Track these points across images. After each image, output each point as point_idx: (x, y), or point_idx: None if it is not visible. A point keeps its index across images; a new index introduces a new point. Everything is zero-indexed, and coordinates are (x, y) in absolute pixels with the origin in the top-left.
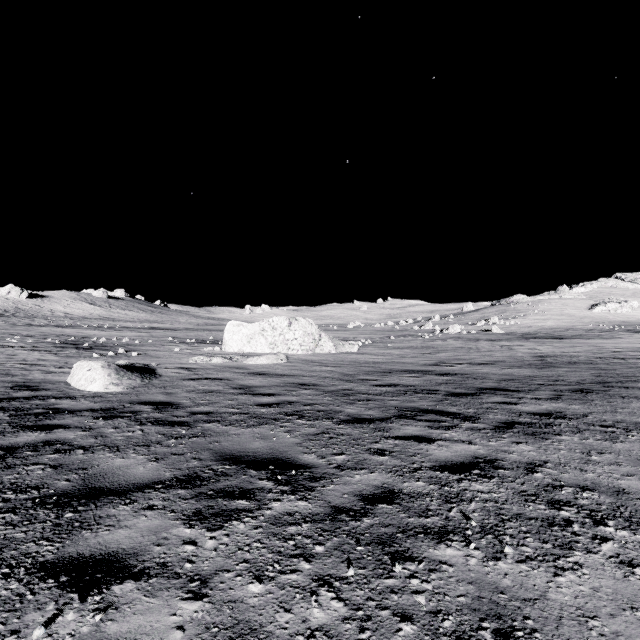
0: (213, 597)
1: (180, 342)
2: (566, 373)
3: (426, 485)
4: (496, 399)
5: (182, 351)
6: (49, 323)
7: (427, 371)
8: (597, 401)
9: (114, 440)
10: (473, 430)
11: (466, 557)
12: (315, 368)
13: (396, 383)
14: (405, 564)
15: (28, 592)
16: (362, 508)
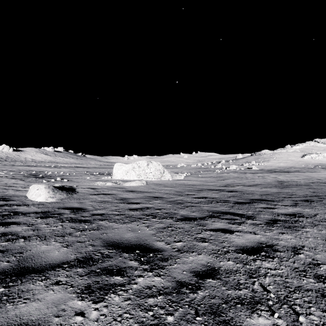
0: None
1: (90, 174)
2: (296, 191)
3: (234, 264)
4: (262, 205)
5: (91, 179)
6: (23, 164)
7: (221, 189)
8: (318, 207)
9: (44, 232)
10: (254, 225)
11: (274, 325)
12: (161, 188)
13: (206, 196)
14: None
15: None
16: (196, 282)
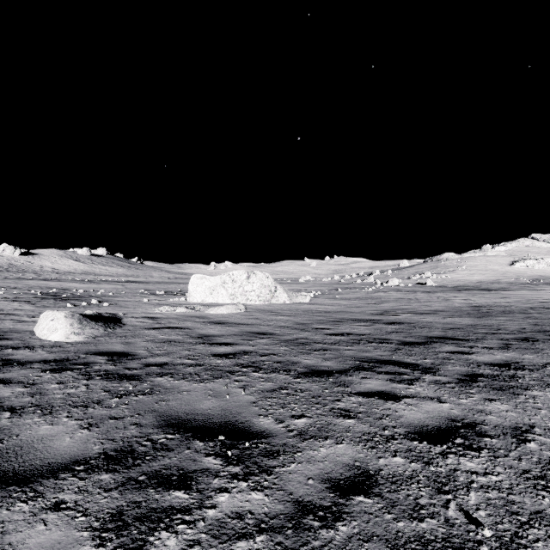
0: None
1: (150, 293)
2: (505, 322)
3: (406, 463)
4: (448, 348)
5: (150, 301)
6: (37, 277)
7: (375, 320)
8: (547, 350)
9: (51, 399)
10: (437, 384)
11: None
12: (271, 317)
13: (348, 332)
14: None
15: None
16: (333, 504)
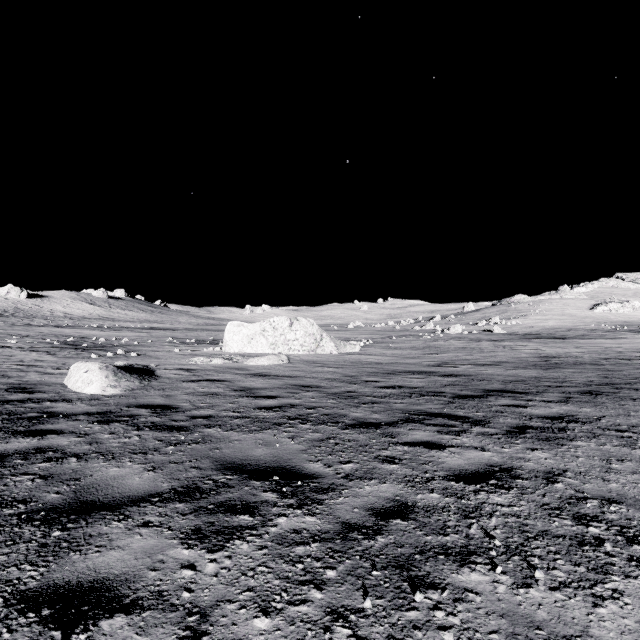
0: (214, 635)
1: (180, 342)
2: (572, 374)
3: (441, 497)
4: (504, 402)
5: (182, 352)
6: (48, 323)
7: (431, 372)
8: (608, 404)
9: (109, 447)
10: (484, 435)
11: (493, 583)
12: (317, 369)
13: (400, 385)
14: (427, 592)
15: (5, 629)
16: (375, 524)
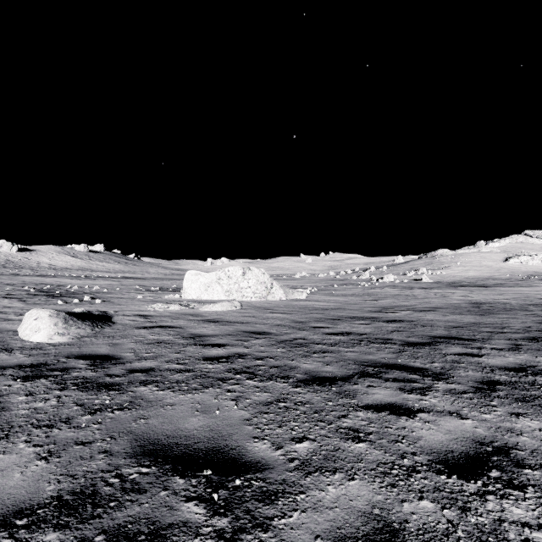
0: None
1: (145, 290)
2: (508, 320)
3: (437, 509)
4: (456, 350)
5: (144, 298)
6: (34, 273)
7: (374, 318)
8: None
9: (13, 416)
10: (453, 394)
11: None
12: (267, 315)
13: (348, 331)
14: None
15: None
16: None
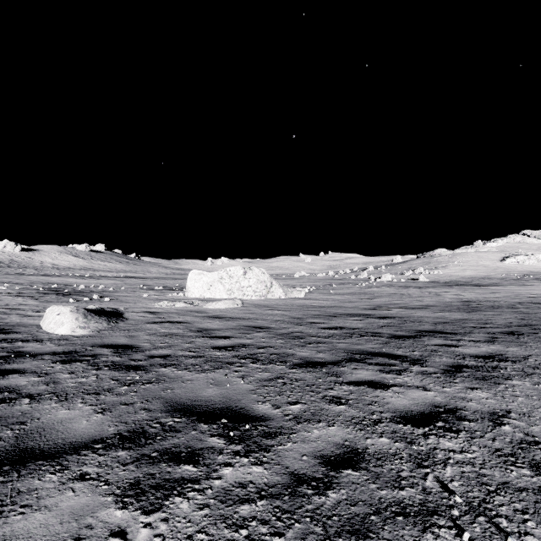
0: None
1: (149, 289)
2: (493, 316)
3: (391, 442)
4: (437, 341)
5: (150, 297)
6: (38, 273)
7: (368, 315)
8: (531, 343)
9: (65, 387)
10: (424, 374)
11: None
12: (267, 312)
13: (342, 326)
14: None
15: None
16: (325, 476)
